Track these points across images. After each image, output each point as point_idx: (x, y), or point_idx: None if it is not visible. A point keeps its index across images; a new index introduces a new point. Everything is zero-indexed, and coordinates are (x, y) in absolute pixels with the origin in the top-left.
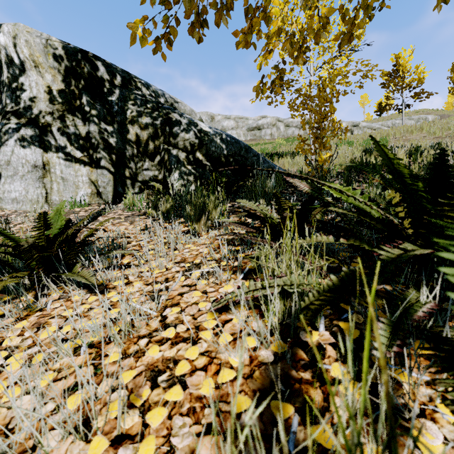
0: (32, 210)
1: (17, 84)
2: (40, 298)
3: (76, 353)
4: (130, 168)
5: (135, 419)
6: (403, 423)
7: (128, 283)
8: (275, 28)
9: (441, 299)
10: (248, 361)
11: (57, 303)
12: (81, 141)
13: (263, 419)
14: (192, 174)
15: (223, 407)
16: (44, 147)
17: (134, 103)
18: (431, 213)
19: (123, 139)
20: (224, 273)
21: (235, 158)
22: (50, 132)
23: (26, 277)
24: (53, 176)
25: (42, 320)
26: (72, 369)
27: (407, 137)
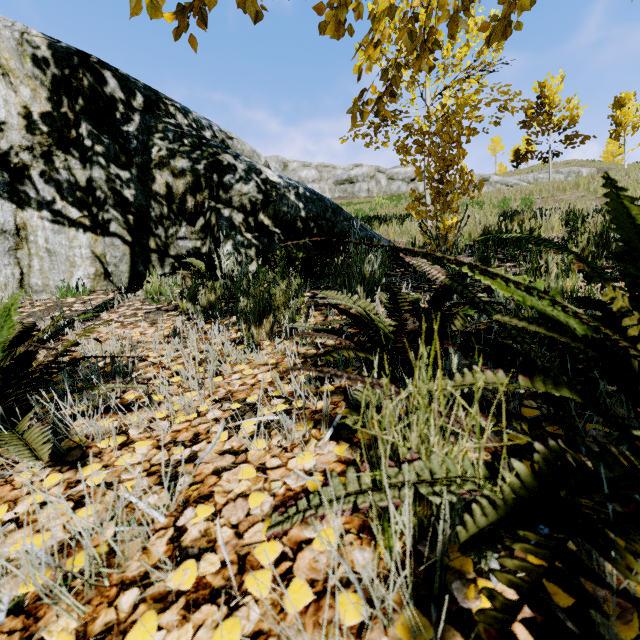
0: None
1: None
2: None
3: None
4: (156, 236)
5: None
6: None
7: (127, 443)
8: (386, 2)
9: None
10: None
11: None
12: (78, 193)
13: None
14: (253, 246)
15: None
16: (18, 202)
17: (163, 136)
18: None
19: (145, 191)
20: (298, 425)
21: (317, 223)
22: (27, 178)
23: None
24: (33, 248)
25: None
26: None
27: (558, 197)
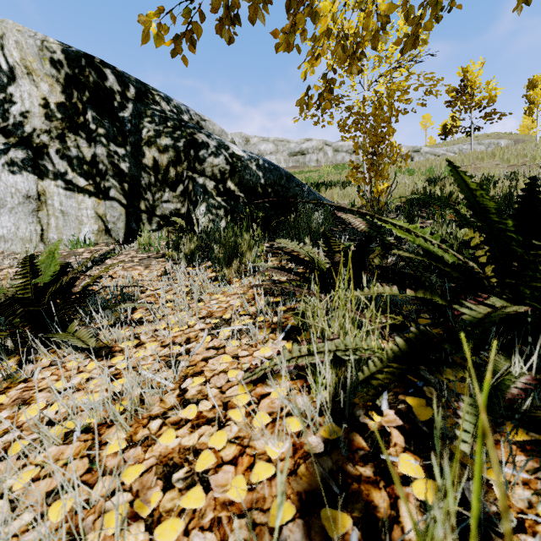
0: (24, 251)
1: (5, 94)
2: (24, 365)
3: (67, 440)
4: (146, 200)
5: (139, 537)
6: (497, 539)
7: (140, 344)
8: (324, 27)
9: (538, 369)
10: (291, 451)
11: (47, 371)
12: (85, 166)
13: (311, 535)
14: (222, 208)
15: (258, 517)
16: (39, 174)
17: (151, 120)
18: (522, 259)
19: (137, 164)
20: (260, 331)
21: (274, 188)
22: (46, 154)
23: (8, 337)
24: (50, 209)
25: (26, 394)
26: (59, 462)
27: (477, 165)
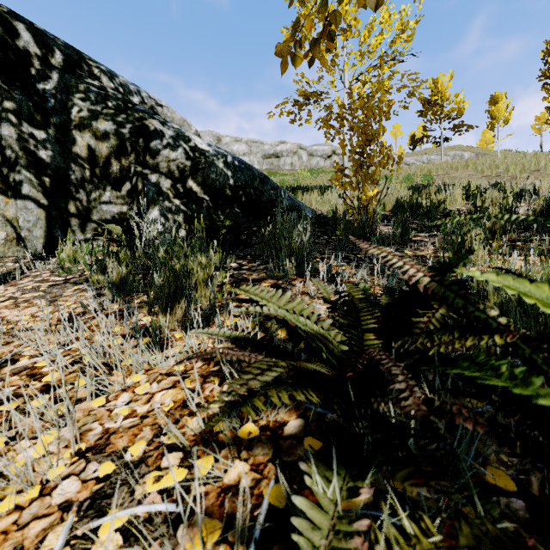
0: None
1: None
2: None
3: None
4: (77, 200)
5: None
6: None
7: None
8: None
9: None
10: None
11: None
12: None
13: None
14: (181, 212)
15: None
16: None
17: (85, 97)
18: None
19: (64, 153)
20: (196, 534)
21: (245, 191)
22: None
23: None
24: None
25: None
26: None
27: (452, 175)
